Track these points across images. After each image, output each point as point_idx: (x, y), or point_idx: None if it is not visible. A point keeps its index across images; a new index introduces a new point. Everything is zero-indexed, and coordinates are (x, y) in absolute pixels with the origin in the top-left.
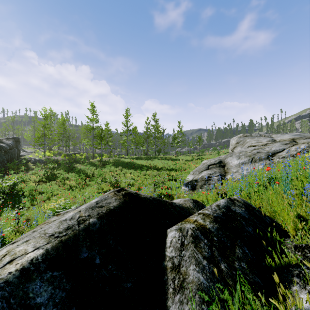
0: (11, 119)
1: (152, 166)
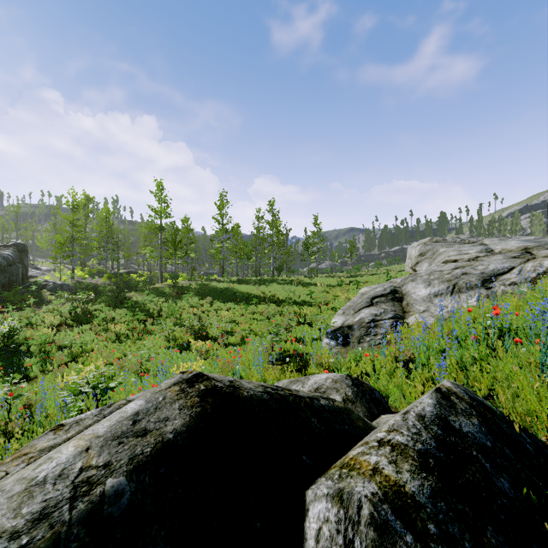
0: (13, 210)
1: (268, 297)
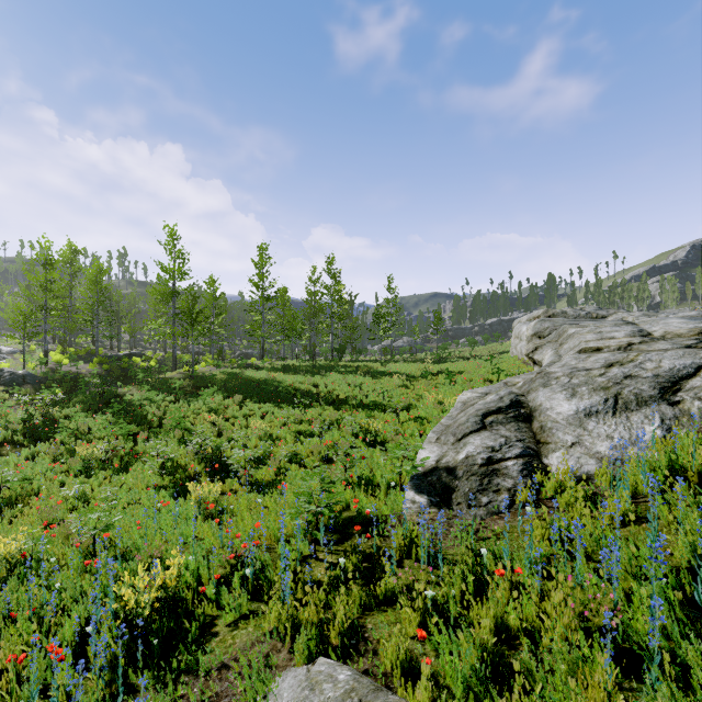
0: None
1: (322, 396)
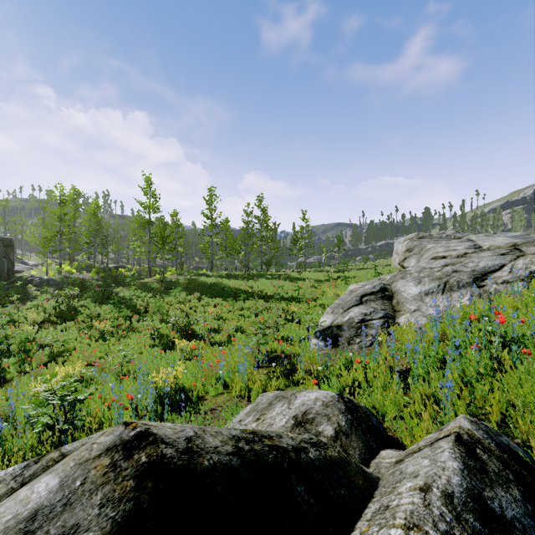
0: (1, 205)
1: (256, 293)
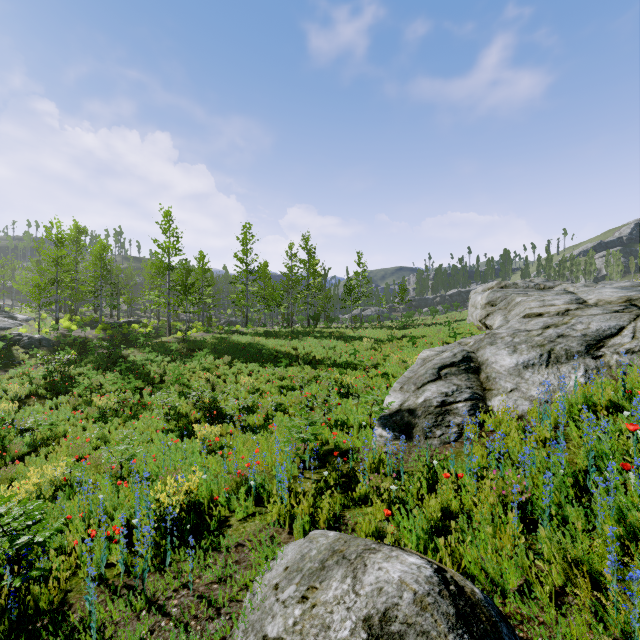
0: None
1: (301, 357)
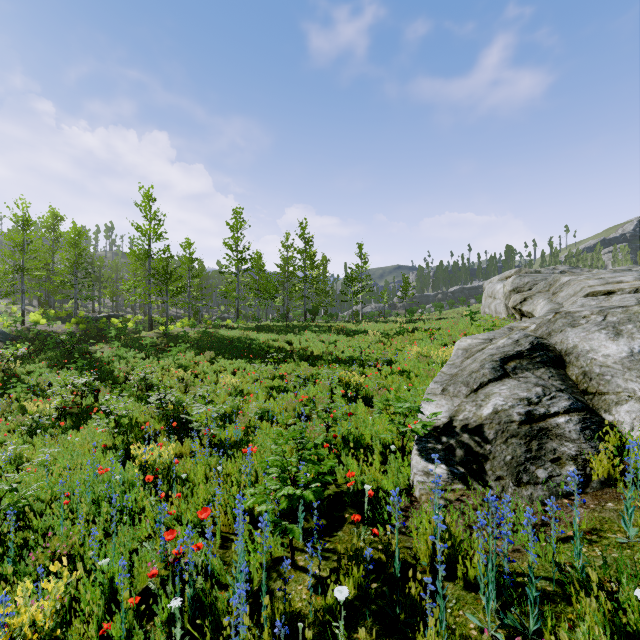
0: None
1: (296, 352)
